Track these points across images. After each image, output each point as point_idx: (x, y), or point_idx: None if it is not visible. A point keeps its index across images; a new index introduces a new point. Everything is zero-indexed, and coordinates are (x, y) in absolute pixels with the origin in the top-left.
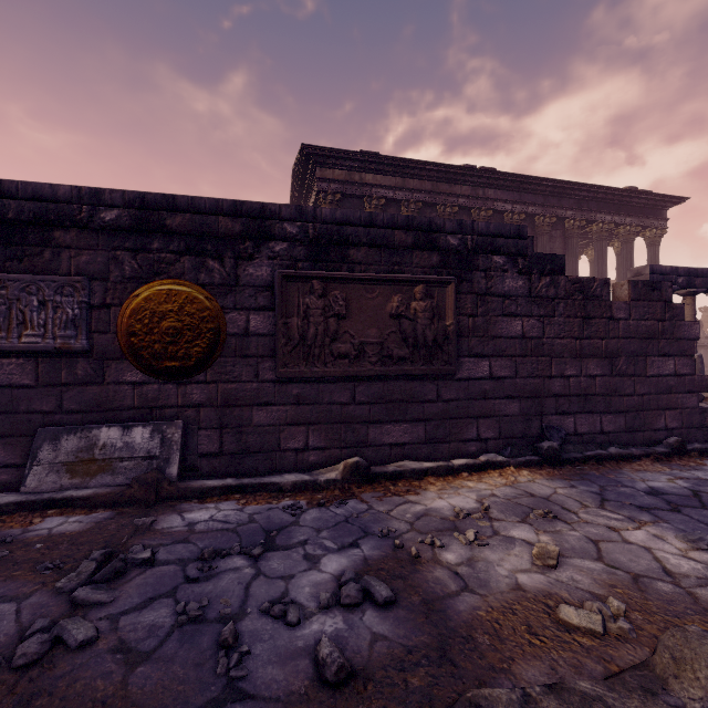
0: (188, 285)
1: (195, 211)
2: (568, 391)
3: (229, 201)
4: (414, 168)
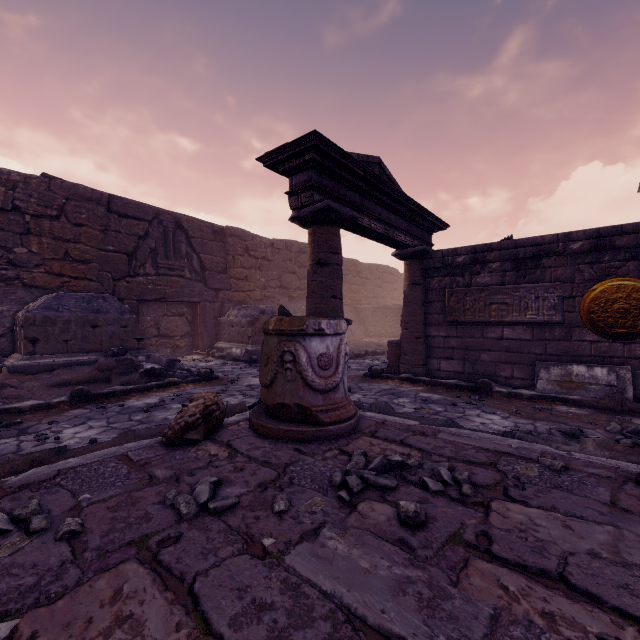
0: (632, 280)
1: (638, 232)
2: None
3: None
4: None
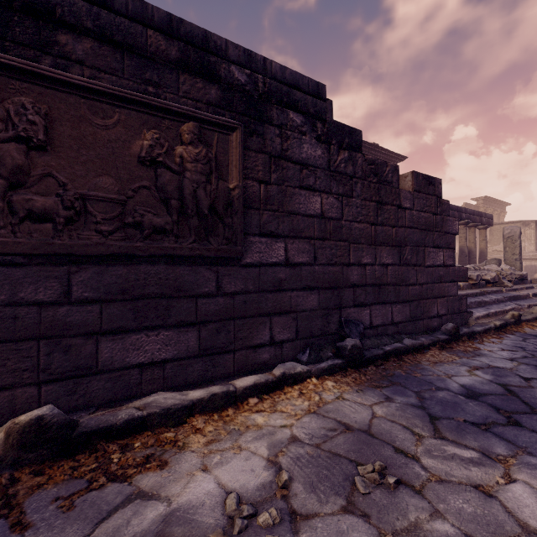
0: None
1: None
2: (364, 280)
3: None
4: None
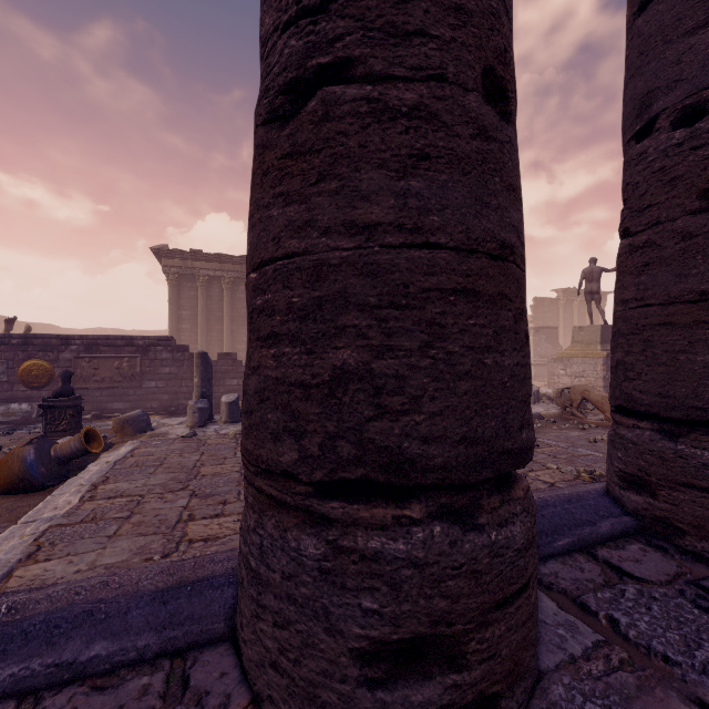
0: (42, 361)
1: (44, 339)
2: (190, 391)
3: (56, 335)
4: (227, 258)
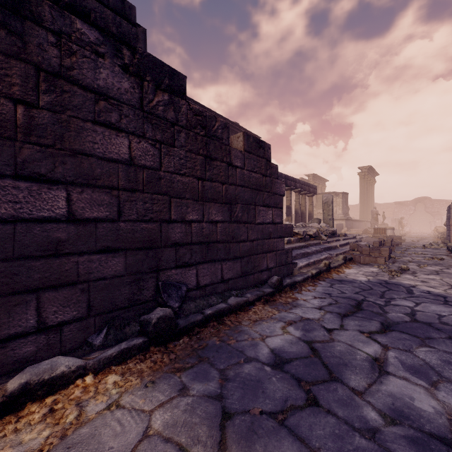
0: None
1: None
2: (190, 238)
3: None
4: None
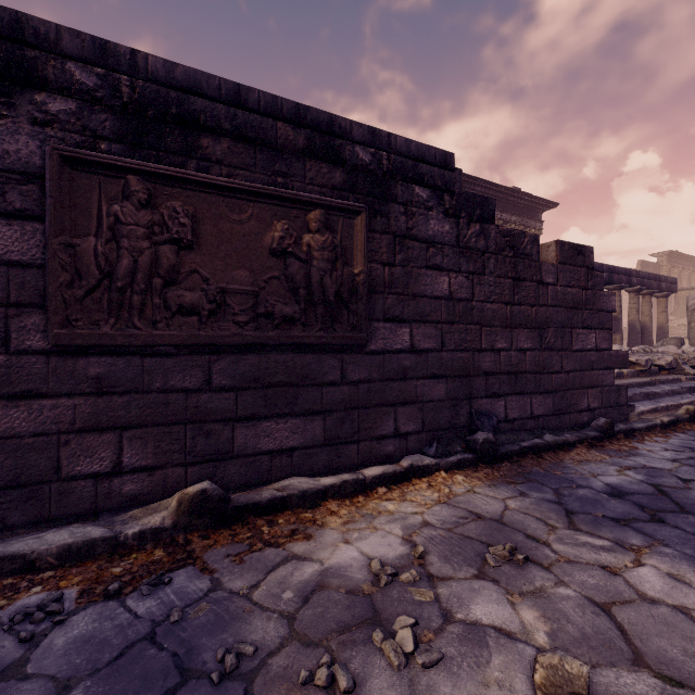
0: None
1: None
2: (498, 367)
3: None
4: None
